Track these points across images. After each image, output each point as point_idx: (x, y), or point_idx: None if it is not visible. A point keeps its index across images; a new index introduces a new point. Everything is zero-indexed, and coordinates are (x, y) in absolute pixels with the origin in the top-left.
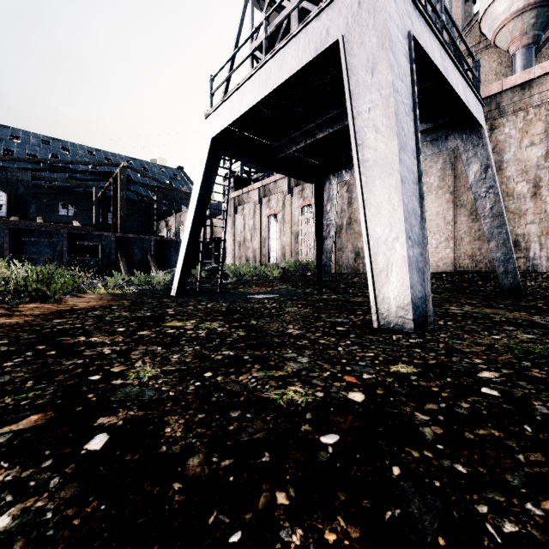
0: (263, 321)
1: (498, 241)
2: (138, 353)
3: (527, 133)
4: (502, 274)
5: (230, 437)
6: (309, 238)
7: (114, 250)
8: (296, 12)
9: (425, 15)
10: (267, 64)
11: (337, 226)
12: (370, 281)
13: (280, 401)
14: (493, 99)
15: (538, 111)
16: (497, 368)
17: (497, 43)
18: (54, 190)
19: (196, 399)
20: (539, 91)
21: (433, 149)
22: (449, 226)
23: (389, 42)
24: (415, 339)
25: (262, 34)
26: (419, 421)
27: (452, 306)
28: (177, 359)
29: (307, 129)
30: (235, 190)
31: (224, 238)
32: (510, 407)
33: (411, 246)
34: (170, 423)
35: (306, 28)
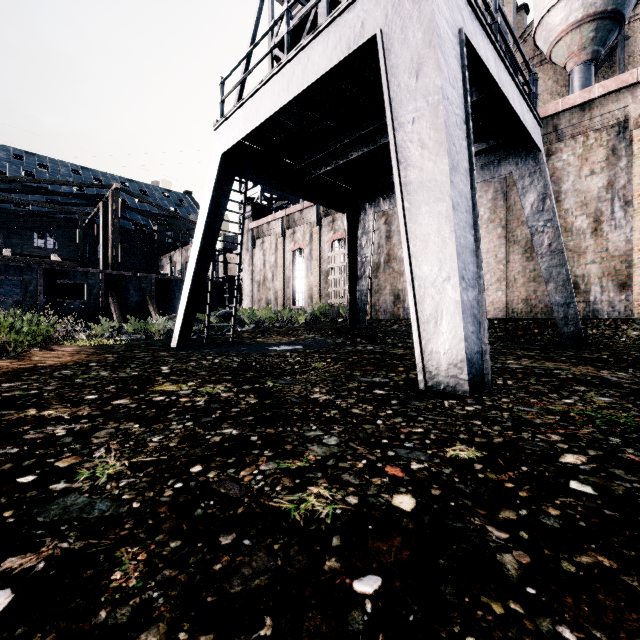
0: (282, 382)
1: (557, 283)
2: (104, 435)
3: (588, 160)
4: (561, 321)
5: (213, 585)
6: (341, 278)
7: (104, 290)
8: (325, 4)
9: (478, 12)
10: (289, 64)
11: (374, 263)
12: (415, 332)
13: (295, 515)
14: (550, 120)
15: (599, 136)
16: (581, 448)
17: (553, 58)
18: (28, 215)
19: (171, 513)
20: (600, 113)
21: (484, 175)
22: (500, 266)
23: (437, 38)
24: (472, 405)
25: (284, 28)
26: (495, 543)
27: (508, 359)
28: (156, 444)
29: (338, 147)
30: (253, 220)
31: (238, 276)
32: (615, 515)
33: (465, 289)
34: (122, 561)
35: (337, 21)
